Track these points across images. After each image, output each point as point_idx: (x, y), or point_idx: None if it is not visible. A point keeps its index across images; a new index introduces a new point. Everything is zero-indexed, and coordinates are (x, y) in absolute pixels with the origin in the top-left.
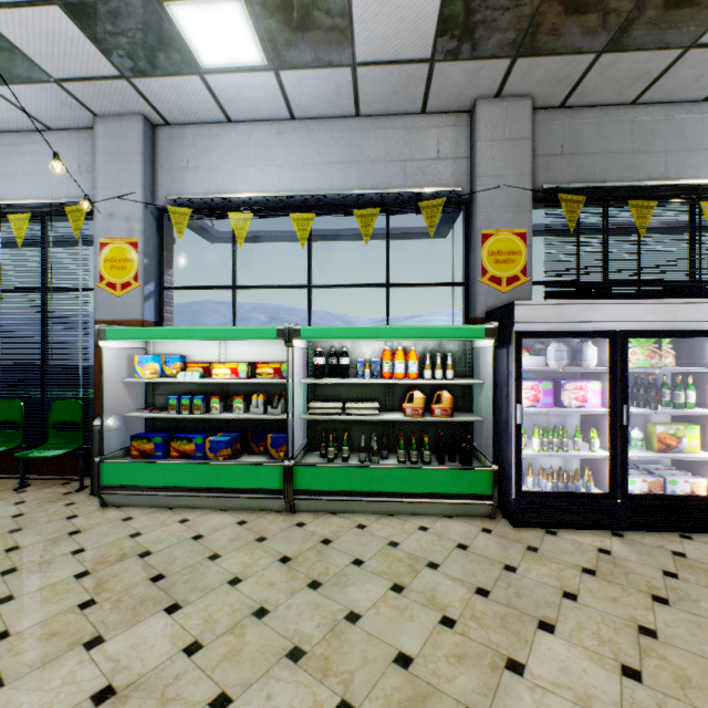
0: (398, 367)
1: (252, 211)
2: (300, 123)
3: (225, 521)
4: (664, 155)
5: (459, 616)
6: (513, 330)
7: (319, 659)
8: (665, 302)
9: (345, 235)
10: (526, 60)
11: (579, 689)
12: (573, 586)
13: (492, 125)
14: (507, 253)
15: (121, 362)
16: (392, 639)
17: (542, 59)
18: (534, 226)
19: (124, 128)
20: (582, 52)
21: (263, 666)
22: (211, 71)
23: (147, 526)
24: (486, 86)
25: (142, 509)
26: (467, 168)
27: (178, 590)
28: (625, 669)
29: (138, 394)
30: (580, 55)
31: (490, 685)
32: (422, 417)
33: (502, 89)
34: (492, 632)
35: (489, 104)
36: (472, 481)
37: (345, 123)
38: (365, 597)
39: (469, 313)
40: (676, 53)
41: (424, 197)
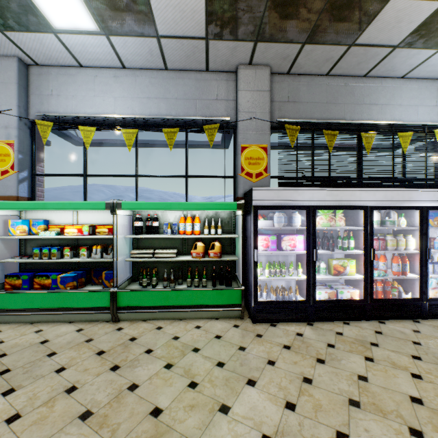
0: (188, 227)
1: (96, 126)
2: (129, 71)
3: (68, 330)
4: (344, 106)
5: (201, 381)
6: (253, 205)
7: (100, 417)
8: (336, 189)
9: (165, 144)
10: (262, 44)
11: (257, 419)
12: (275, 357)
13: (247, 81)
14: (256, 159)
15: (1, 224)
16: (153, 399)
17: (272, 44)
18: (279, 143)
19: (3, 65)
20: (294, 42)
21: (60, 426)
22: (62, 31)
23: (10, 336)
24: (242, 57)
25: (10, 325)
26: (234, 106)
27: (17, 379)
28: (288, 404)
29: (14, 246)
30: (293, 44)
31: (205, 422)
32: (202, 258)
33: (252, 60)
34: (218, 389)
35: (245, 68)
36: (229, 296)
37: (159, 73)
38: (146, 374)
39: (235, 194)
40: (345, 48)
41: (208, 122)
